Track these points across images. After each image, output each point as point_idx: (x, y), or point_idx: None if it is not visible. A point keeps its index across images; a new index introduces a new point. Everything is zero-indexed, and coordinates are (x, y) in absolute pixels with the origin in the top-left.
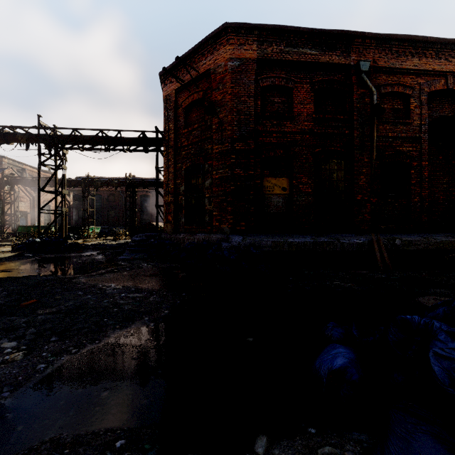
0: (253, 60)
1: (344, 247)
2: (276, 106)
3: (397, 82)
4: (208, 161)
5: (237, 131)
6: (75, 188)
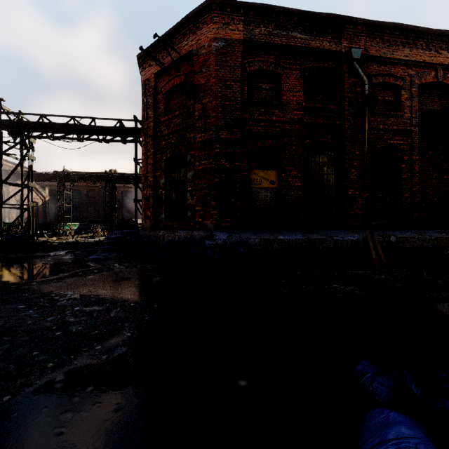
0: (239, 42)
1: (338, 244)
2: (263, 93)
3: (389, 72)
4: (190, 151)
5: (222, 118)
6: (52, 182)
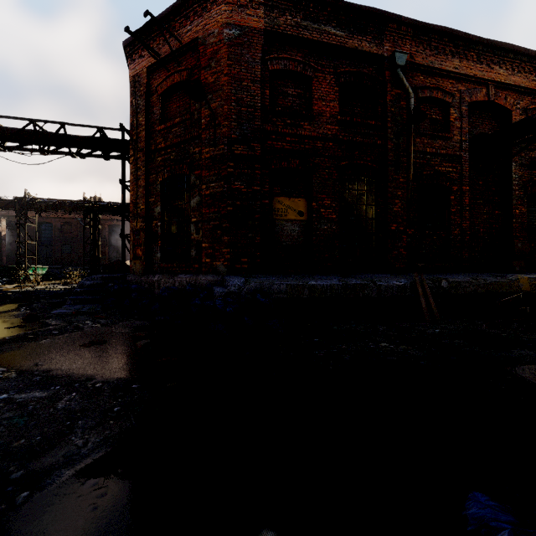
0: (259, 31)
1: (381, 291)
2: (290, 100)
3: (436, 85)
4: (195, 171)
5: (237, 128)
6: (11, 212)
